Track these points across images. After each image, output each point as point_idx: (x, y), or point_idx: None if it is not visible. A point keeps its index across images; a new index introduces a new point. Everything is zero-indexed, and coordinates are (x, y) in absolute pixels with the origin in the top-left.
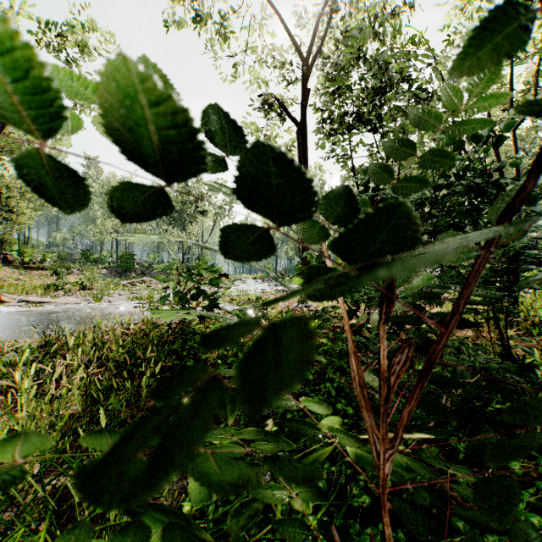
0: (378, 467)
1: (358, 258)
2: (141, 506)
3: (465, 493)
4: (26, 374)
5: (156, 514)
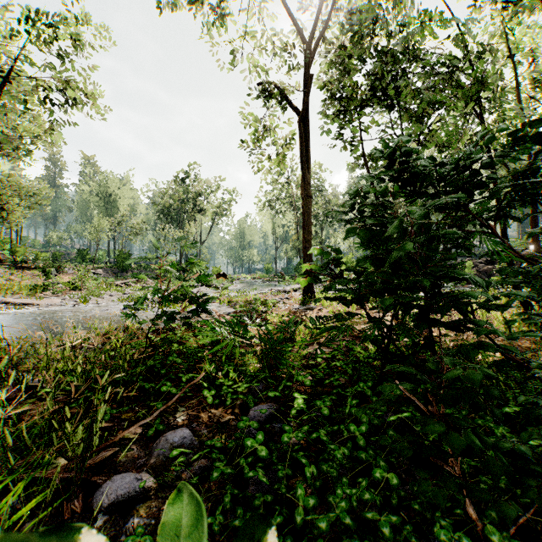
0: None
1: None
2: None
3: None
4: None
5: None
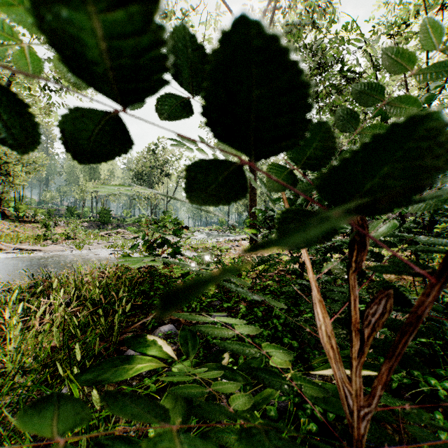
0: (354, 427)
1: (355, 197)
2: (110, 438)
3: (418, 433)
4: (14, 312)
5: (123, 446)
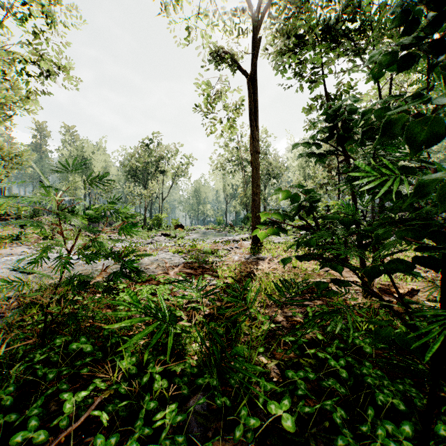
0: None
1: None
2: None
3: None
4: None
5: None
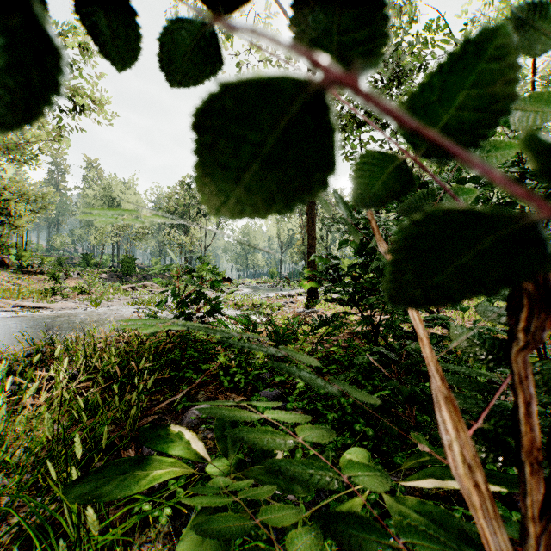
0: None
1: None
2: None
3: None
4: (1, 389)
5: None
